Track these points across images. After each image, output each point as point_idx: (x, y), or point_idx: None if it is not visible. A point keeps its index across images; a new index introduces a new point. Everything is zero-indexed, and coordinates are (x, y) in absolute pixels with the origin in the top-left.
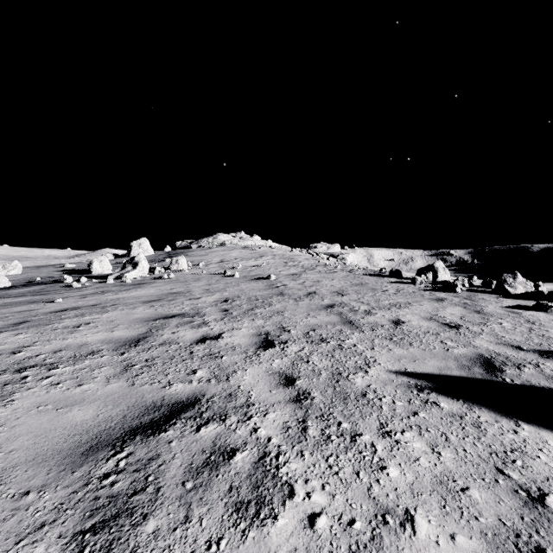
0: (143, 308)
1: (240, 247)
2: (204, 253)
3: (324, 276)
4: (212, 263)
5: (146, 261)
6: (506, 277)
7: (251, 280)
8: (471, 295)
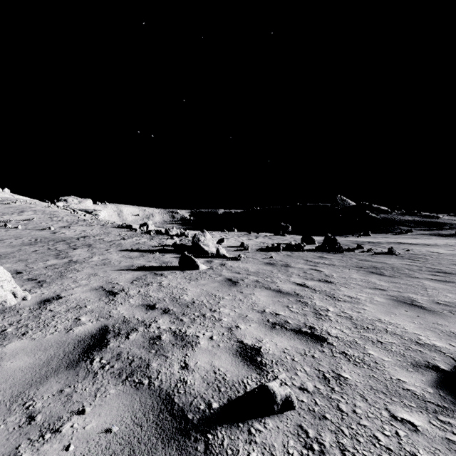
0: None
1: None
2: None
3: (86, 228)
4: None
5: None
6: (170, 228)
7: (35, 230)
8: (156, 235)
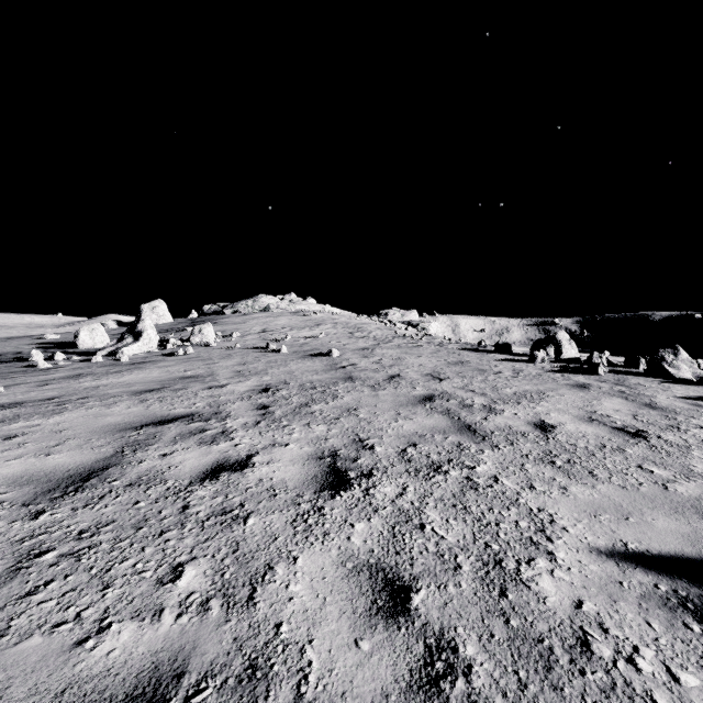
0: (128, 403)
1: (290, 313)
2: (240, 320)
3: (406, 351)
4: (251, 334)
5: (154, 330)
6: (664, 353)
7: (304, 357)
8: (619, 378)
